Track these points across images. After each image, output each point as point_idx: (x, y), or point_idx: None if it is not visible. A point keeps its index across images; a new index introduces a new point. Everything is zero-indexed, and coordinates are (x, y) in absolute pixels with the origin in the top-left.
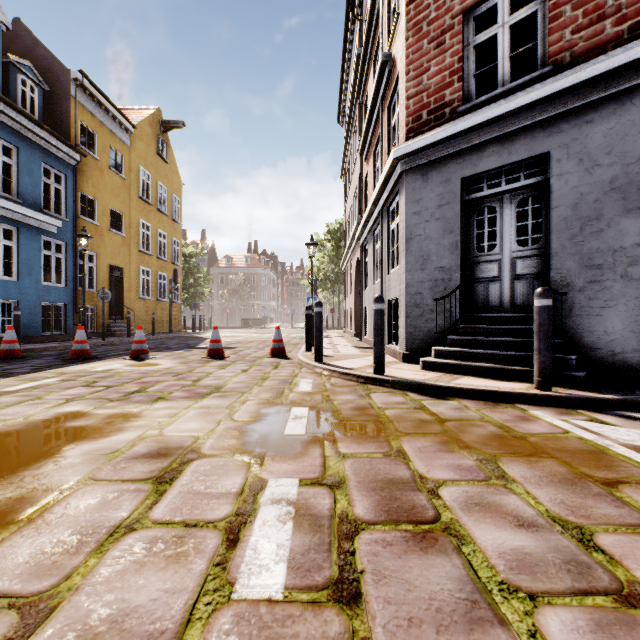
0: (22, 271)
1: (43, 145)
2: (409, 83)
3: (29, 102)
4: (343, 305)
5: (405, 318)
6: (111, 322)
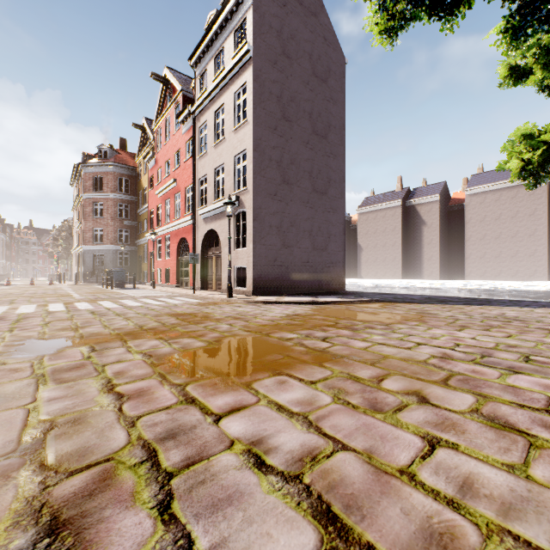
0: None
1: None
2: (85, 234)
3: None
4: None
5: (84, 276)
6: None
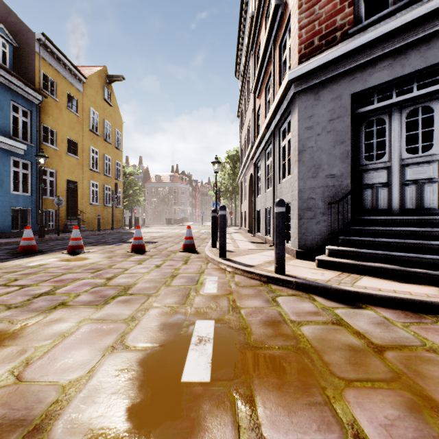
0: None
1: (12, 87)
2: (301, 15)
3: (2, 55)
4: (238, 209)
5: (298, 220)
6: (68, 222)
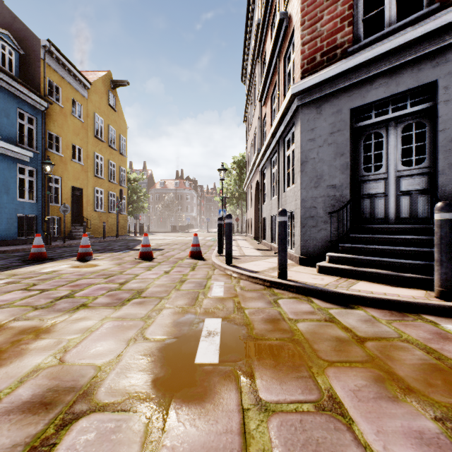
0: (1, 190)
1: (18, 94)
2: (304, 31)
3: (8, 62)
4: (244, 215)
5: (301, 228)
6: (73, 229)
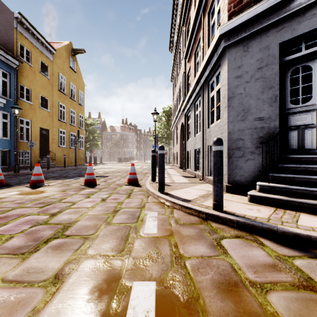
0: None
1: None
2: None
3: None
4: (171, 151)
5: (227, 158)
6: (41, 160)
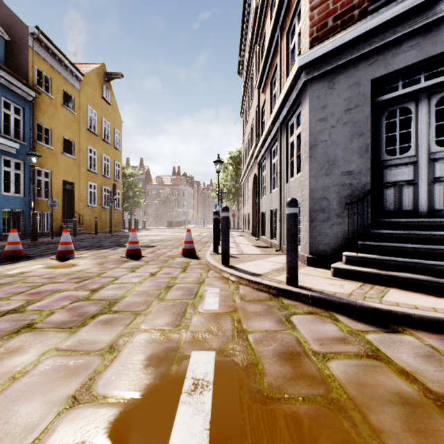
0: None
1: (3, 82)
2: None
3: None
4: (241, 211)
5: (309, 222)
6: (64, 224)
